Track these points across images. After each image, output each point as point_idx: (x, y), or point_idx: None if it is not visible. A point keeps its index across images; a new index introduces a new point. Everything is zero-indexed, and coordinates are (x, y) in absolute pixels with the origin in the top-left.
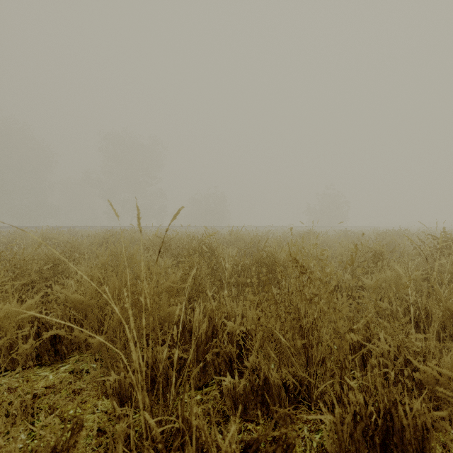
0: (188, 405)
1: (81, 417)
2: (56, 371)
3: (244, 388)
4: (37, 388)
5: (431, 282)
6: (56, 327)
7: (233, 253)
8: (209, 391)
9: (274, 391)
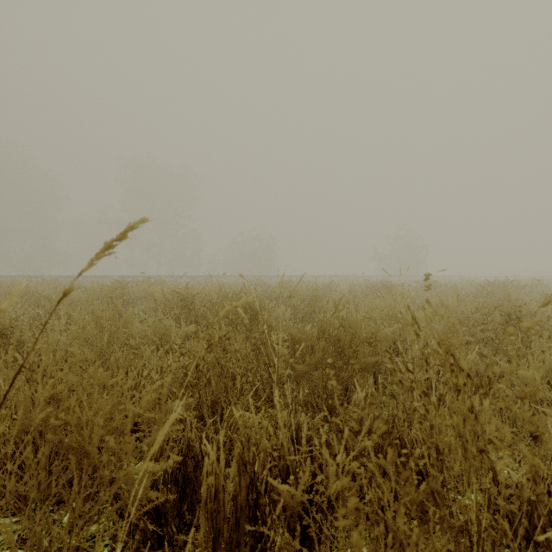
0: None
1: None
2: None
3: None
4: None
5: None
6: None
7: (286, 314)
8: None
9: None
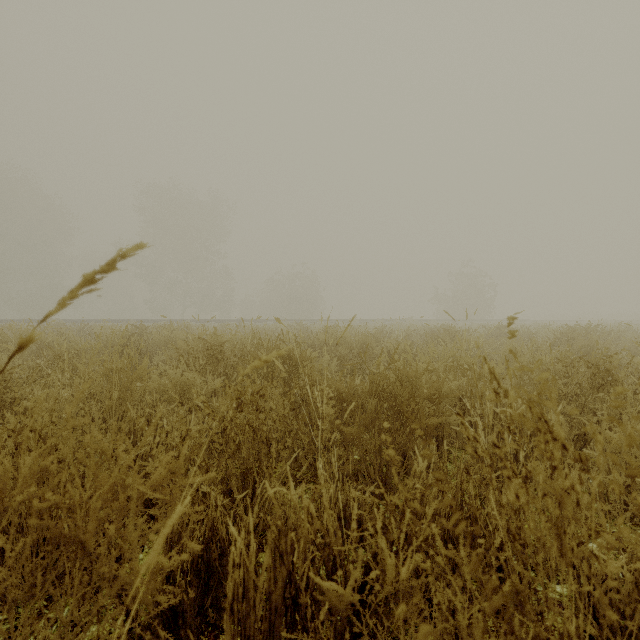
0: None
1: None
2: None
3: None
4: None
5: None
6: None
7: (331, 364)
8: None
9: None
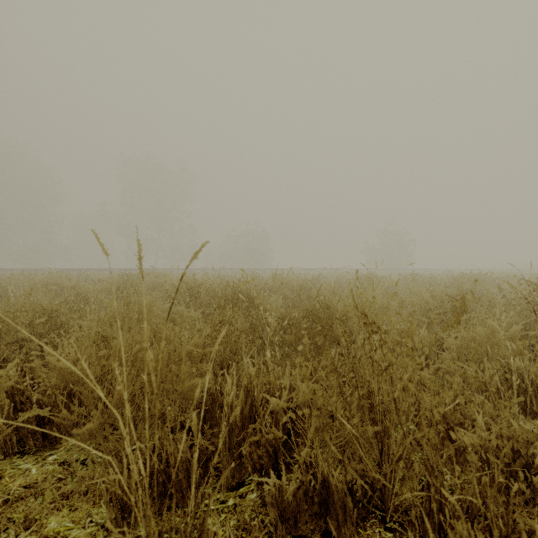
0: None
1: None
2: (41, 463)
3: (293, 494)
4: (12, 489)
5: (528, 339)
6: (44, 402)
7: (278, 301)
8: (246, 493)
9: (336, 498)
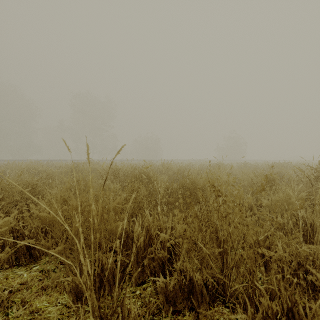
0: (128, 307)
1: (39, 318)
2: (29, 271)
3: (173, 287)
4: (13, 285)
5: (311, 201)
6: (30, 236)
7: (165, 179)
8: (146, 287)
9: (197, 289)
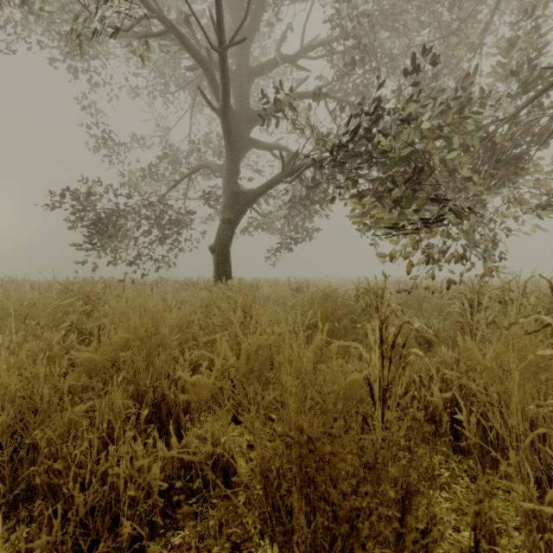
0: None
1: None
2: None
3: None
4: None
5: None
6: None
7: None
8: None
9: None
